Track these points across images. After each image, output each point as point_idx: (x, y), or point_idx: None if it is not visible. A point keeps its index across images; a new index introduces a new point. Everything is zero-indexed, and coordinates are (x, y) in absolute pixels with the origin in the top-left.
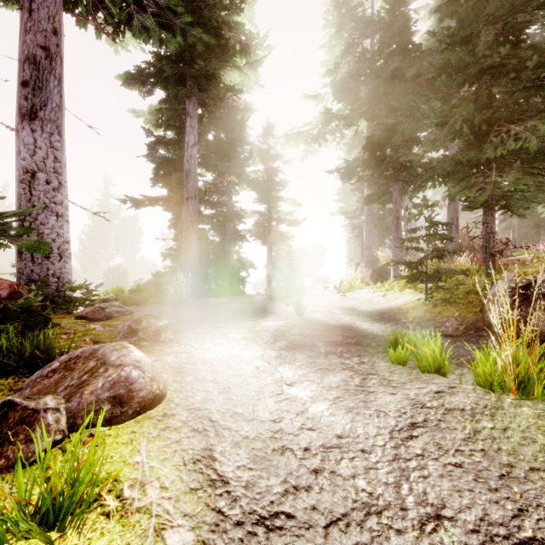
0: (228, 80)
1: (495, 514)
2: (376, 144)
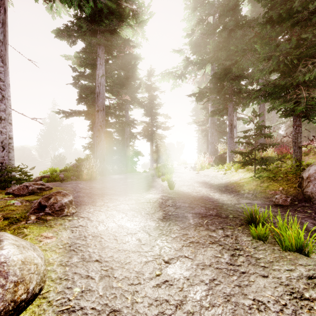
0: (124, 35)
1: None
2: (218, 78)
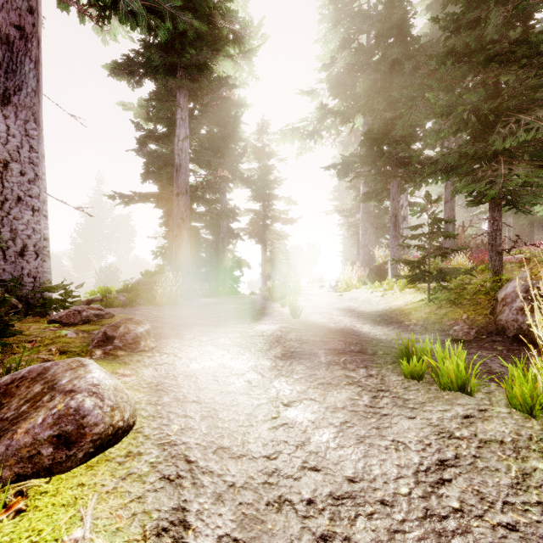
0: (221, 71)
1: None
2: (374, 140)
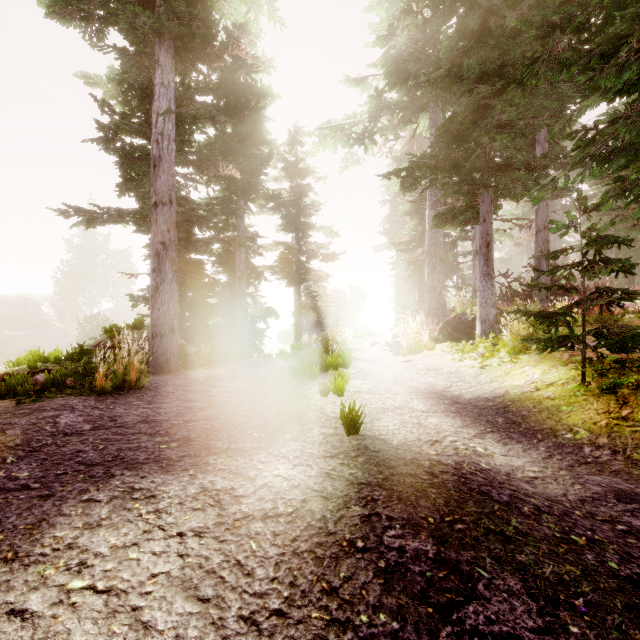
0: (226, 12)
1: None
2: (454, 135)
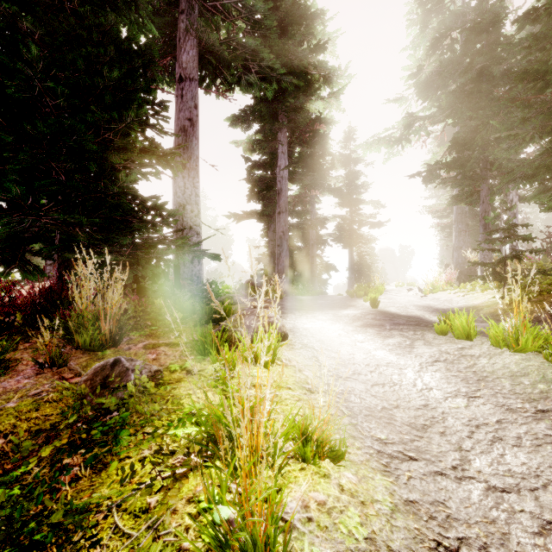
0: (313, 109)
1: (463, 390)
2: (462, 144)
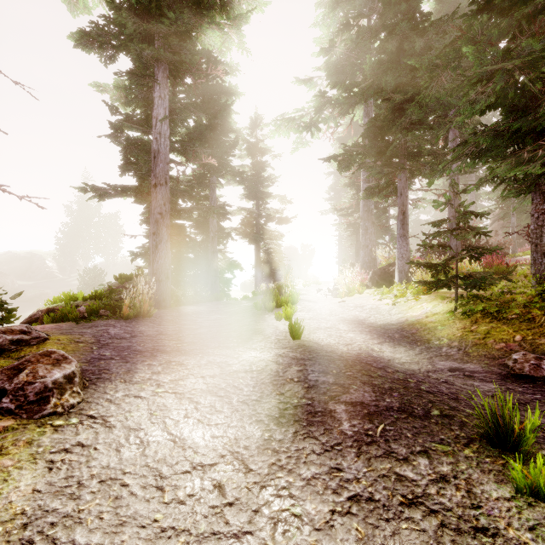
0: (206, 43)
1: None
2: (378, 128)
